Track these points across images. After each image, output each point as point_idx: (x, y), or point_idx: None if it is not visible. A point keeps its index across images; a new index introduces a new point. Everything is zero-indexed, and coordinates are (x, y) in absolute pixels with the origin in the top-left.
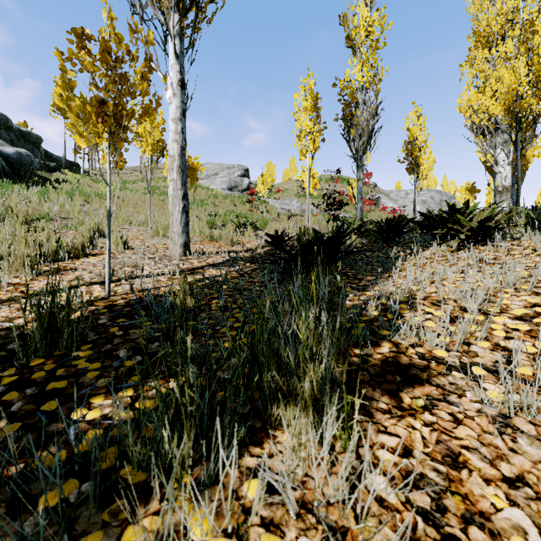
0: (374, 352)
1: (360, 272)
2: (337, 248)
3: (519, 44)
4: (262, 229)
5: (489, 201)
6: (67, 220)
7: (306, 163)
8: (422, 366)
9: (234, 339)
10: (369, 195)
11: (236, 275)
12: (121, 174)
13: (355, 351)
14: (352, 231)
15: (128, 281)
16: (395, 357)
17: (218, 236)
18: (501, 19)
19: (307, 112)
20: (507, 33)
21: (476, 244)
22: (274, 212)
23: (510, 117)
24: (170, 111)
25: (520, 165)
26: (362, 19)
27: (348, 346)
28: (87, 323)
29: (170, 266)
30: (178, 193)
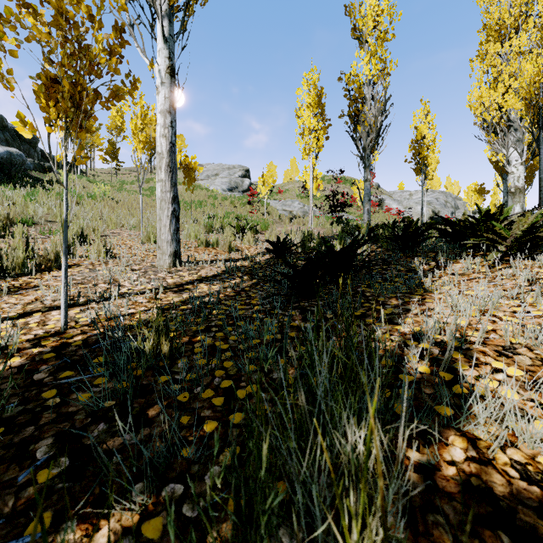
0: (440, 458)
1: (382, 293)
2: (351, 260)
3: (542, 33)
4: (263, 232)
5: (494, 202)
6: (53, 223)
7: (309, 163)
8: (534, 501)
9: (219, 414)
10: (373, 196)
11: (231, 293)
12: (120, 175)
13: (409, 454)
14: (368, 240)
15: (98, 304)
16: (481, 476)
17: (215, 241)
18: (515, 11)
19: (310, 108)
20: (521, 26)
21: (517, 257)
22: (275, 214)
23: (531, 112)
24: (157, 102)
25: (542, 164)
26: (369, 9)
27: (395, 440)
28: (3, 390)
29: (155, 281)
30: (167, 195)
